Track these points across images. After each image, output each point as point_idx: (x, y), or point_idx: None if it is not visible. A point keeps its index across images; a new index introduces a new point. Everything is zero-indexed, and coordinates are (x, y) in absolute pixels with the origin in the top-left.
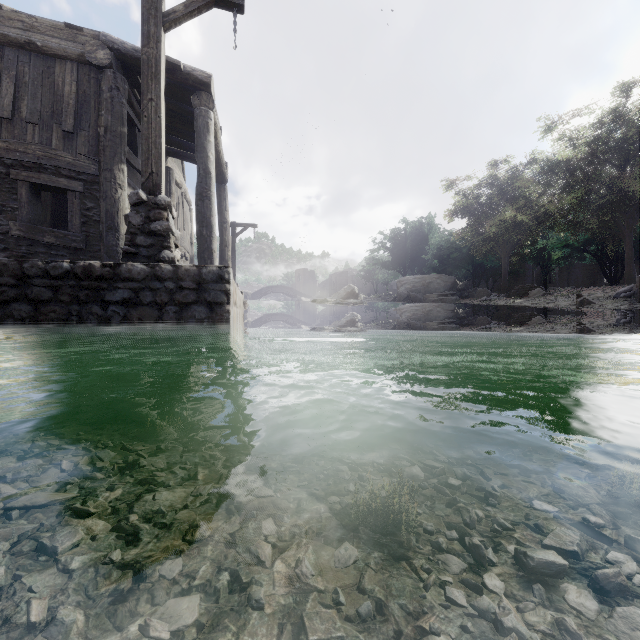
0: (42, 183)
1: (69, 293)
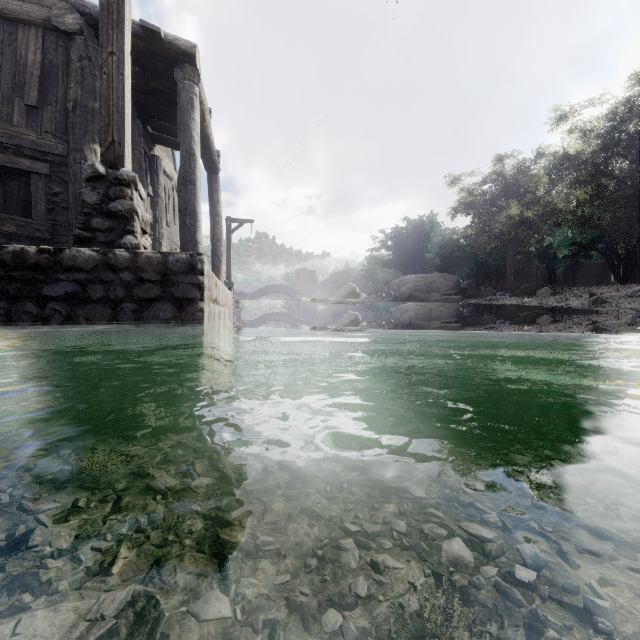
0: (1, 164)
1: None
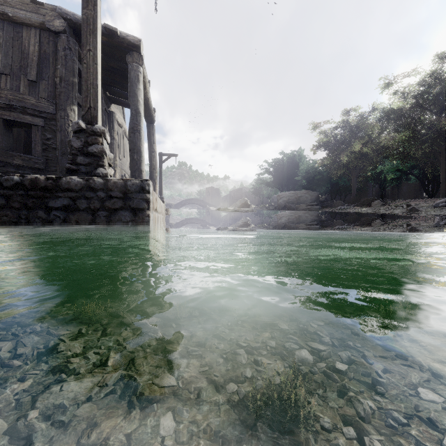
0: (12, 119)
1: (19, 201)
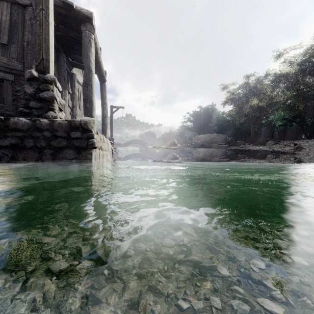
0: None
1: None
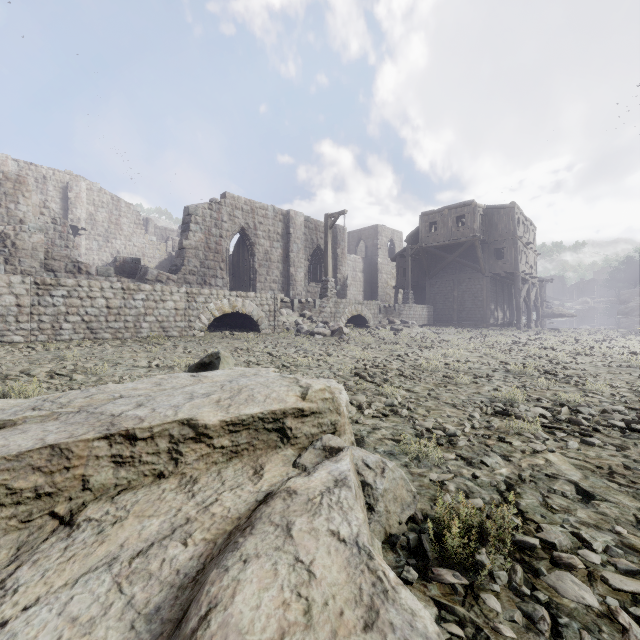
0: None
1: None
